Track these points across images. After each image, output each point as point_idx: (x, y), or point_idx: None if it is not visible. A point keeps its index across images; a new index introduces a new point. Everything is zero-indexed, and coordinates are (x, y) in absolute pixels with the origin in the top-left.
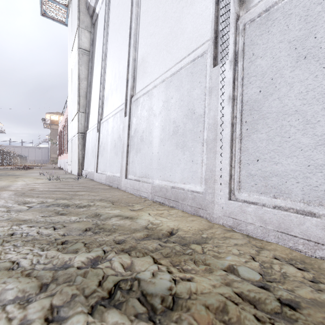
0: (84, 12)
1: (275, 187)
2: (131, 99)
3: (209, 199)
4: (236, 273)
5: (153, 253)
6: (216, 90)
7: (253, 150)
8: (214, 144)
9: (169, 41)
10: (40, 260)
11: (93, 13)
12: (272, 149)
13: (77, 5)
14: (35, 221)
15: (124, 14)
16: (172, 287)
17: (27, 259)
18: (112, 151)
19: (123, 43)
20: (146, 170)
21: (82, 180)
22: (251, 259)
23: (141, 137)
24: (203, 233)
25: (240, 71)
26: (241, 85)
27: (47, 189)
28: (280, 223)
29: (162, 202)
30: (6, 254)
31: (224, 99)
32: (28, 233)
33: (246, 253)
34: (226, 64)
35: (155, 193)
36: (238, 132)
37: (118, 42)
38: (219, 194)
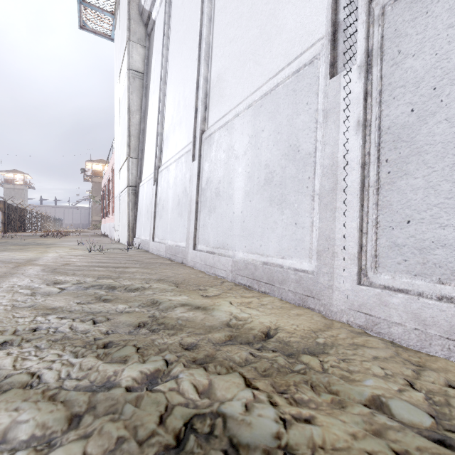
0: (136, 19)
1: (442, 265)
2: (201, 136)
3: (325, 283)
4: (387, 411)
5: (243, 367)
6: (334, 114)
7: (400, 205)
8: (331, 197)
9: (259, 47)
10: (71, 372)
11: (148, 21)
12: (435, 202)
13: (127, 10)
14: (68, 310)
15: (191, 17)
16: (281, 434)
17: (52, 371)
18: (174, 210)
19: (189, 57)
20: (224, 238)
21: (133, 251)
22: (408, 385)
23: (216, 190)
24: (319, 337)
25: (376, 81)
26: (379, 102)
27: (86, 264)
28: (453, 325)
29: (248, 286)
30: (23, 361)
31: (349, 127)
32: (57, 328)
33: (396, 374)
34: (352, 71)
35: (238, 272)
36: (374, 177)
37: (182, 57)
38: (340, 275)
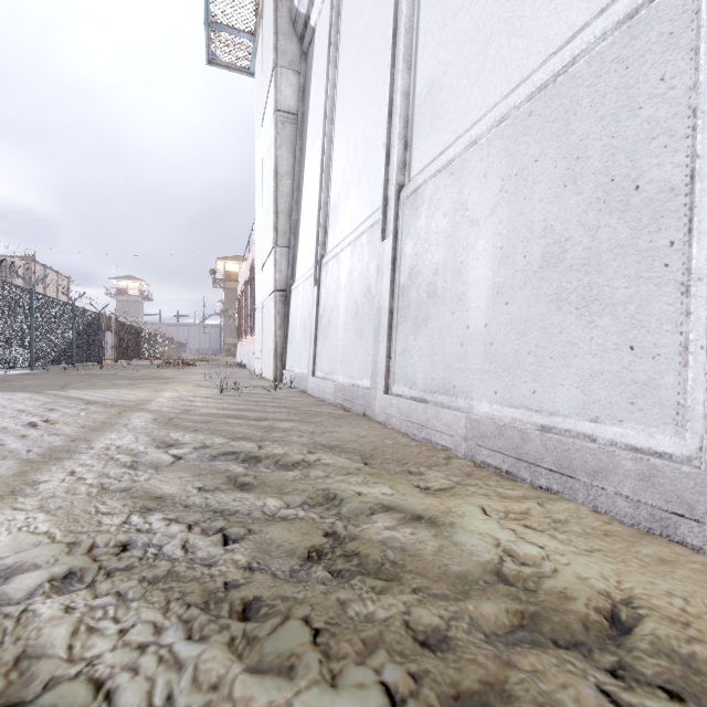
0: (286, 32)
1: None
2: (398, 195)
3: None
4: None
5: None
6: None
7: None
8: None
9: (521, 2)
10: (175, 692)
11: (304, 31)
12: None
13: (274, 20)
14: (182, 504)
15: None
16: None
17: (137, 681)
18: (349, 326)
19: (374, 67)
20: (446, 375)
21: (283, 391)
22: None
23: (429, 286)
24: None
25: None
26: None
27: (215, 412)
28: None
29: (505, 470)
30: (89, 636)
31: None
32: (161, 547)
33: None
34: None
35: (480, 441)
36: None
37: (361, 71)
38: None
